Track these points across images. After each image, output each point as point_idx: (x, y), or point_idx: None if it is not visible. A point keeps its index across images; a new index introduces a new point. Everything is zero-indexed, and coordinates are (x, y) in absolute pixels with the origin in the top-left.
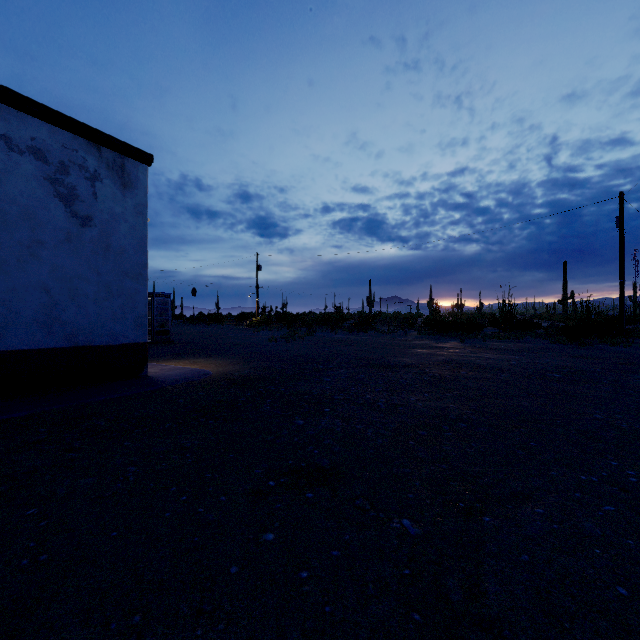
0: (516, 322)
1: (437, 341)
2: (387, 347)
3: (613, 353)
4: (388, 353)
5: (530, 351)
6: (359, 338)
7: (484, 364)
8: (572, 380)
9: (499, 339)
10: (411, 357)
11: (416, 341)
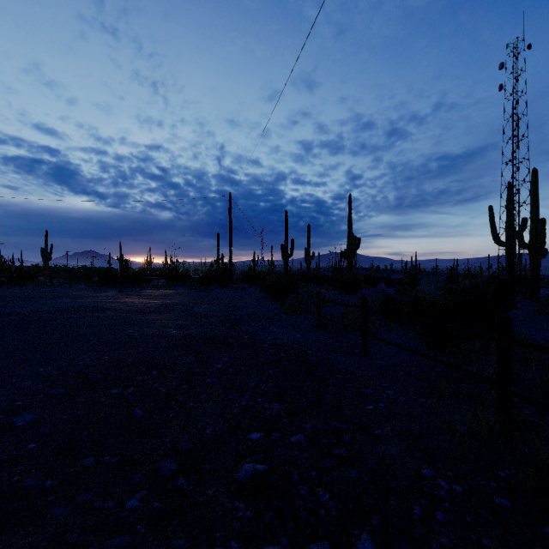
0: (175, 275)
1: (97, 291)
2: (27, 299)
3: (217, 293)
4: (15, 305)
5: (167, 295)
6: (2, 292)
7: (105, 306)
8: (159, 311)
9: (155, 288)
10: (37, 306)
11: (75, 292)
